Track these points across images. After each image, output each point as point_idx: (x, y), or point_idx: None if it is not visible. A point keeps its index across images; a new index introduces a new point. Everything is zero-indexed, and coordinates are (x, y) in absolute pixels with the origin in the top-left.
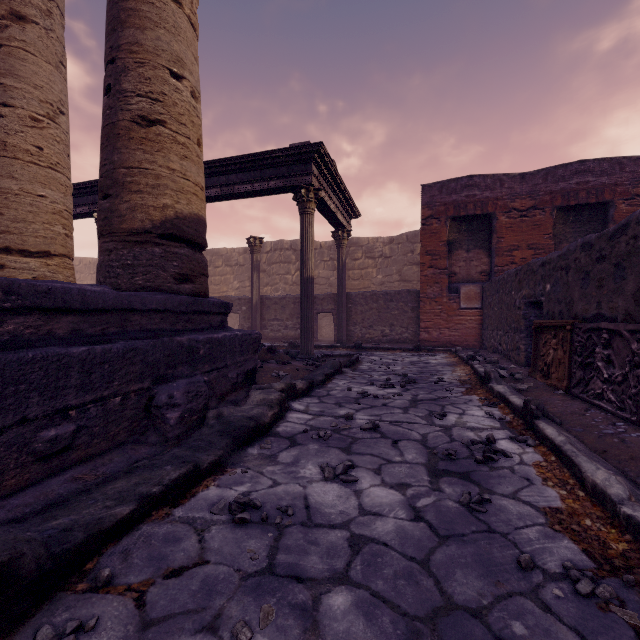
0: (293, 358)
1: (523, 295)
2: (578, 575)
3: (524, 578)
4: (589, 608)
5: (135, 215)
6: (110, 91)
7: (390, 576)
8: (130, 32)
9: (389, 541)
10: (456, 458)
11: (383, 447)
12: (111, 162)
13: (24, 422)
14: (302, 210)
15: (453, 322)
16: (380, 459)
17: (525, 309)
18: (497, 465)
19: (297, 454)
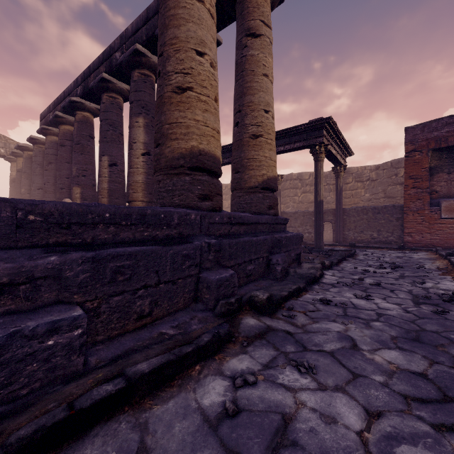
0: (309, 251)
1: None
2: None
3: None
4: None
5: (251, 180)
6: (237, 124)
7: (397, 322)
8: (248, 97)
9: (394, 316)
10: (430, 299)
11: (385, 292)
12: (240, 157)
13: (244, 262)
14: (316, 159)
15: (434, 229)
16: (384, 295)
17: None
18: None
19: (338, 290)
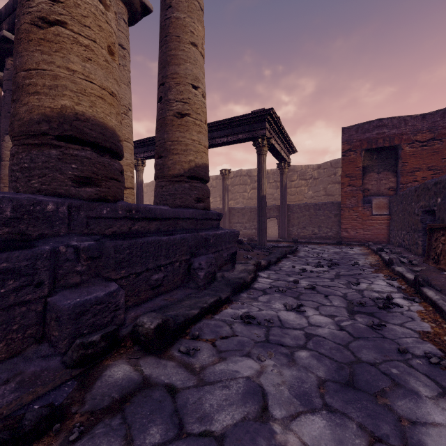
0: (252, 248)
1: (420, 205)
2: (431, 355)
3: (401, 356)
4: (435, 368)
5: (175, 167)
6: (161, 100)
7: (327, 348)
8: (172, 67)
9: (326, 337)
10: (365, 305)
11: (319, 298)
12: (163, 139)
13: (147, 270)
14: (259, 152)
15: (366, 224)
16: (317, 303)
17: (422, 215)
18: (392, 310)
19: (268, 298)
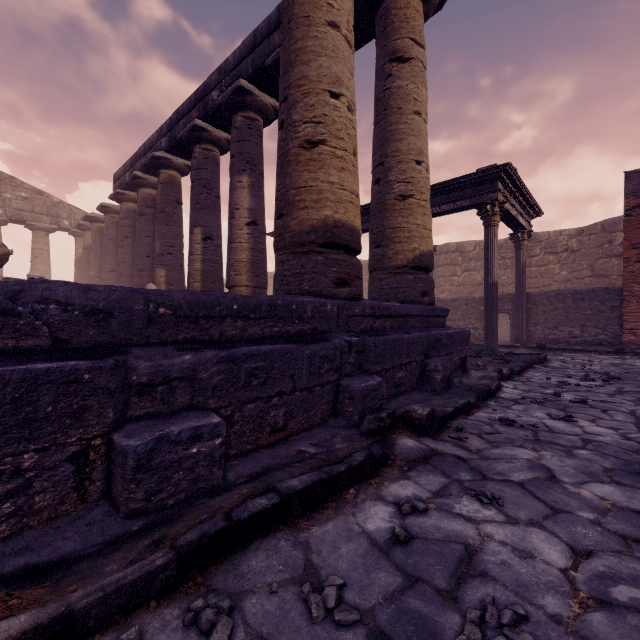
0: (476, 354)
1: None
2: None
3: None
4: None
5: (397, 257)
6: (378, 181)
7: (612, 451)
8: (393, 145)
9: (608, 443)
10: None
11: (593, 412)
12: (382, 226)
13: (392, 368)
14: (487, 223)
15: None
16: (592, 416)
17: None
18: None
19: (524, 407)
